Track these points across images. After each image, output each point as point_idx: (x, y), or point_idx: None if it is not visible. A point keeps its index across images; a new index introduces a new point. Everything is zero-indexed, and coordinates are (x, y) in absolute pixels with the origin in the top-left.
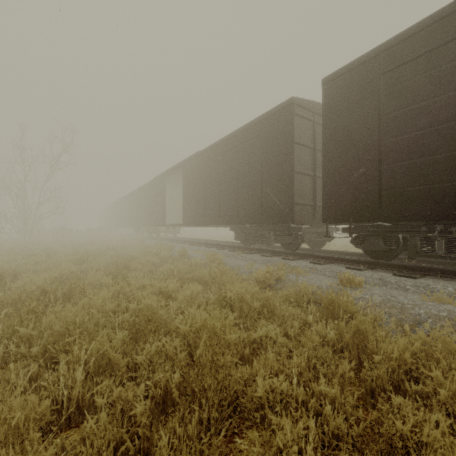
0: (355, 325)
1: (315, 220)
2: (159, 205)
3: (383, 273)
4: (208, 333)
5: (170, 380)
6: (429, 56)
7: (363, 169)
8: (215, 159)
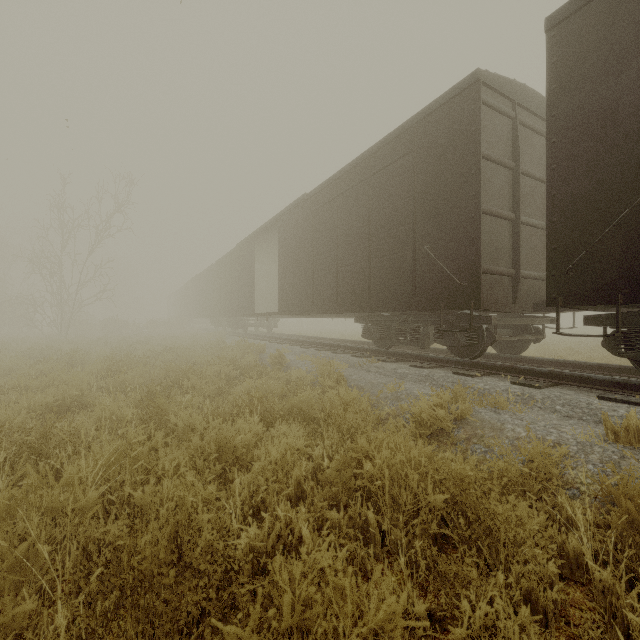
0: None
1: (516, 303)
2: (246, 285)
3: None
4: None
5: None
6: None
7: None
8: (330, 204)
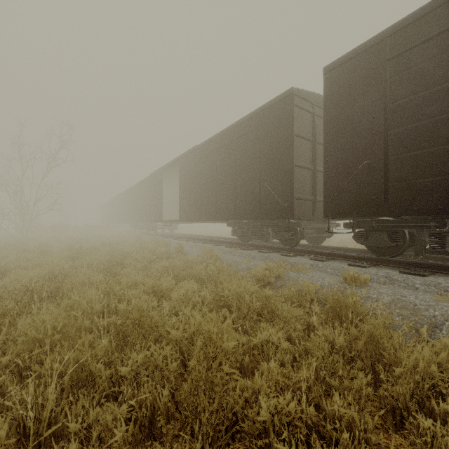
0: (368, 331)
1: (315, 215)
2: (156, 201)
3: (389, 270)
4: (203, 339)
5: (158, 398)
6: (440, 38)
7: (367, 160)
8: (212, 153)
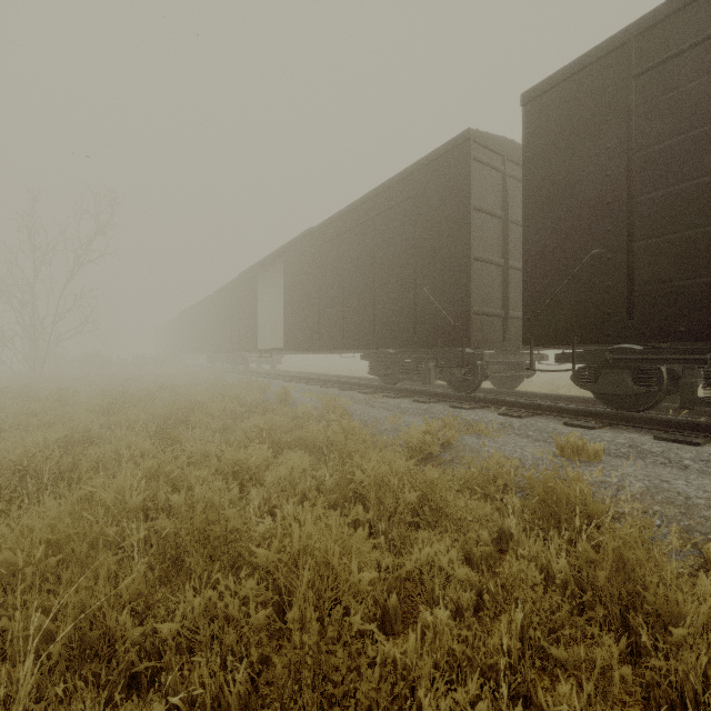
0: (615, 550)
1: (506, 341)
2: (248, 318)
3: (634, 434)
4: (315, 566)
5: (226, 688)
6: None
7: (597, 249)
8: (337, 240)
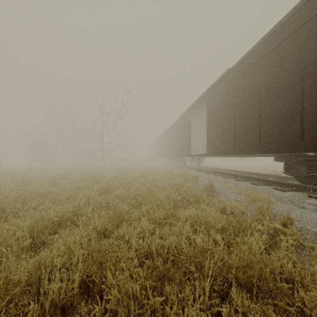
0: None
1: None
2: (185, 138)
3: None
4: None
5: None
6: None
7: None
8: (252, 69)
